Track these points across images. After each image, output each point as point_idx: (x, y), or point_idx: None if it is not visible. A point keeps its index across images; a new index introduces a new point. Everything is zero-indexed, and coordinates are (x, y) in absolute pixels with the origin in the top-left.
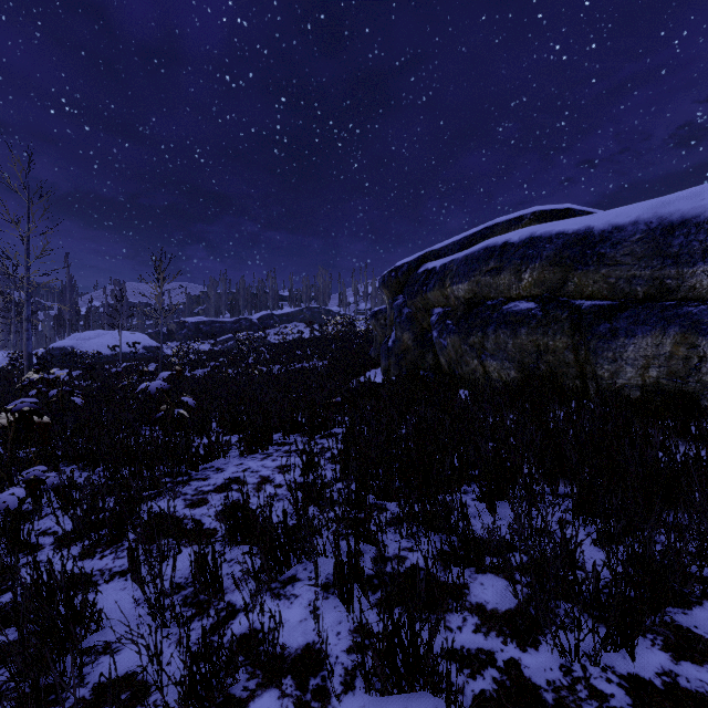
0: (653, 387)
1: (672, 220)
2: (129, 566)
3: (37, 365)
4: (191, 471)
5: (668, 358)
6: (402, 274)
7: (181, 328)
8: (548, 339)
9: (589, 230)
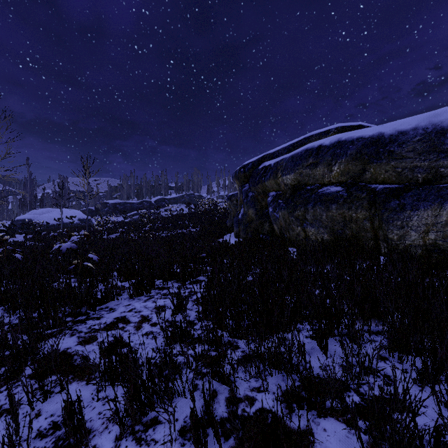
0: (431, 247)
1: (443, 126)
2: (10, 409)
3: (0, 231)
4: (90, 311)
5: (444, 226)
6: (248, 170)
7: (104, 207)
8: (351, 212)
9: (380, 135)
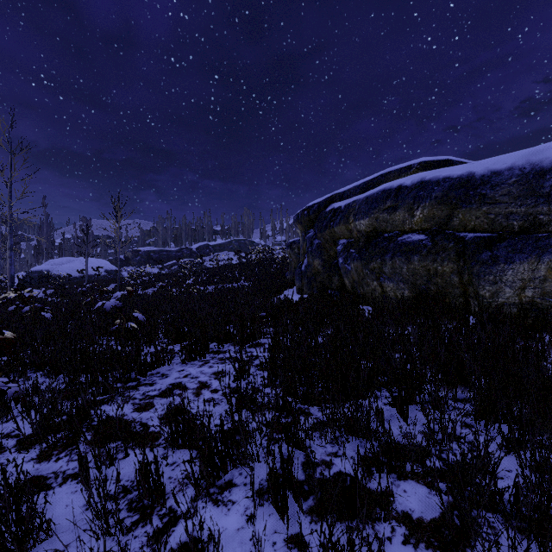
0: (528, 305)
1: (542, 166)
2: (80, 472)
3: (17, 285)
4: (140, 377)
5: (542, 281)
6: (312, 213)
7: (136, 255)
8: (437, 264)
9: (471, 175)
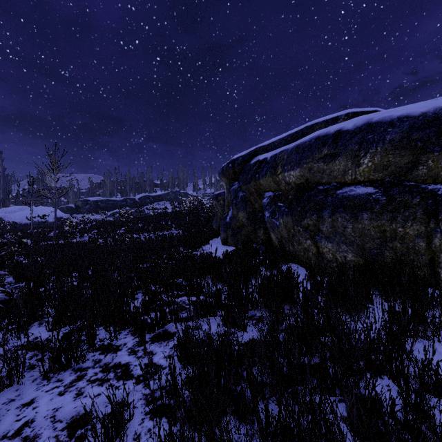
0: None
1: None
2: None
3: None
4: None
5: None
6: (237, 165)
7: (85, 204)
8: (396, 225)
9: (441, 111)
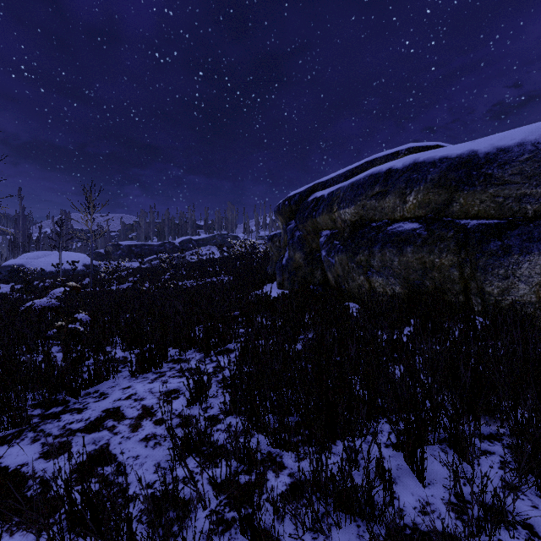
0: None
1: None
2: None
3: None
4: (71, 398)
5: None
6: (294, 203)
7: (117, 249)
8: (434, 256)
9: (473, 153)
